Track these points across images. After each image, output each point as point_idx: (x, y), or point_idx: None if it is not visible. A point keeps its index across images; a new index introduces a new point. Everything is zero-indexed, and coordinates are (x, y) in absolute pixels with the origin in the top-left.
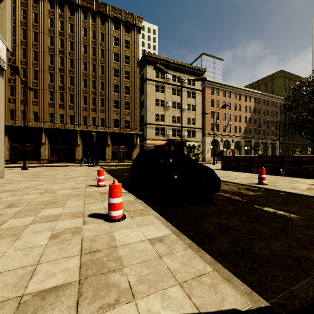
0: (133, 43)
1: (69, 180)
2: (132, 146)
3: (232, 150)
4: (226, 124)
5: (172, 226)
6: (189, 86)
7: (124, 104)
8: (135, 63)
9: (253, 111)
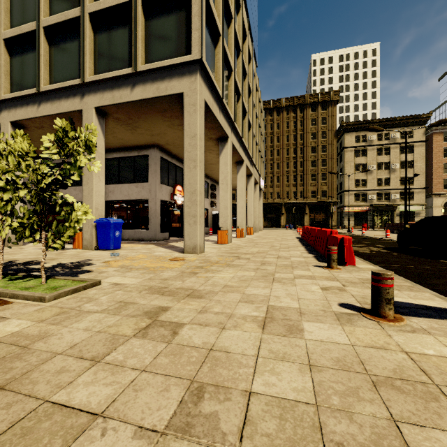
0: (330, 117)
1: (287, 232)
2: (329, 213)
3: None
4: None
5: None
6: (402, 141)
7: (321, 176)
8: (332, 135)
9: None
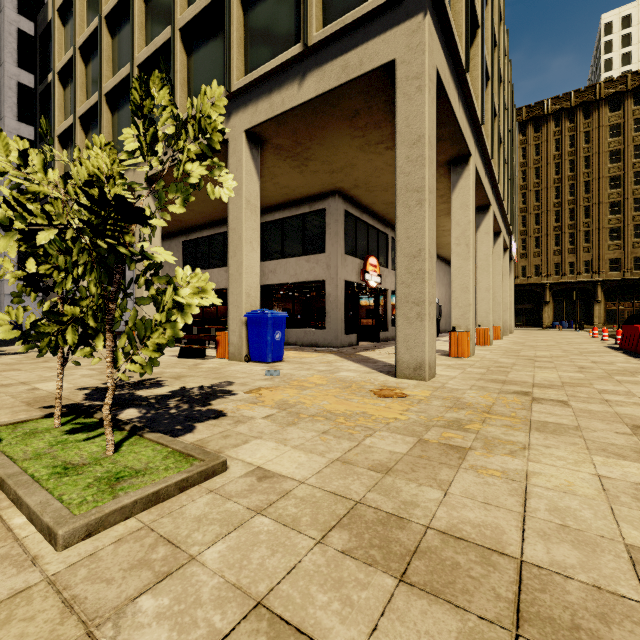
0: None
1: (566, 335)
2: None
3: None
4: None
5: None
6: None
7: (632, 229)
8: None
9: None
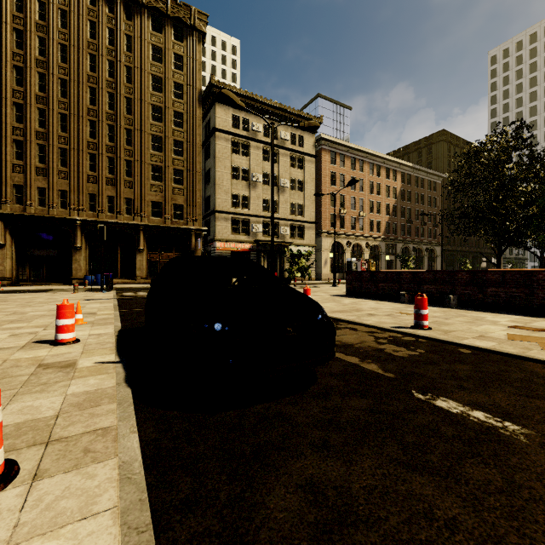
0: (190, 61)
1: (3, 328)
2: (188, 252)
3: (366, 261)
4: (357, 216)
5: (148, 530)
6: (293, 147)
7: (172, 173)
8: (194, 97)
9: (400, 196)
